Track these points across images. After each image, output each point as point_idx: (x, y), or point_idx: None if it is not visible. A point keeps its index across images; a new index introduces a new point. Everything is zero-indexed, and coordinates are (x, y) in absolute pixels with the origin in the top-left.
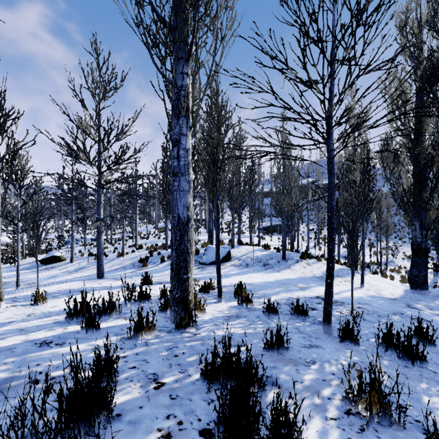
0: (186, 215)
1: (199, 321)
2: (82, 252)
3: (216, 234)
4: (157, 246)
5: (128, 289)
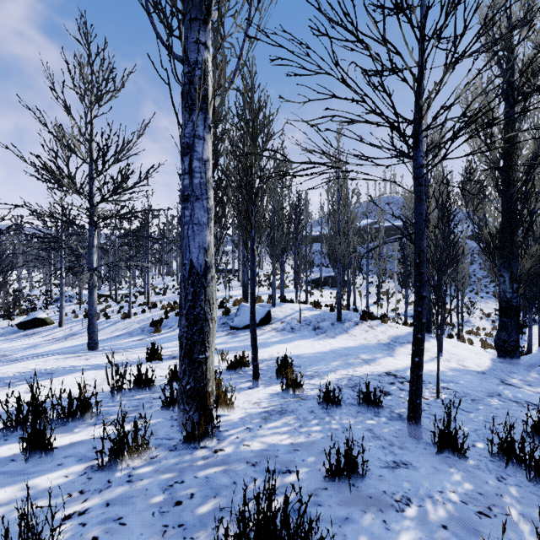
0: (203, 261)
1: (224, 423)
2: (76, 313)
3: (250, 289)
4: (176, 304)
5: (117, 373)
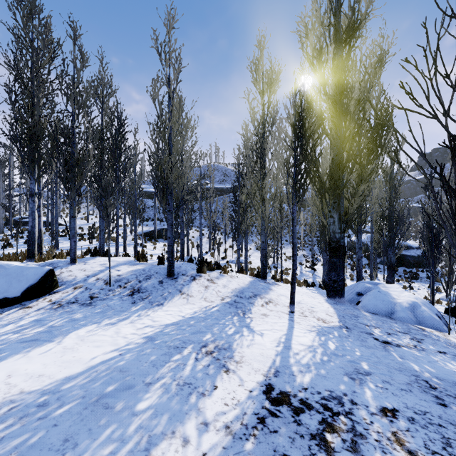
0: None
1: None
2: None
3: None
4: None
5: None
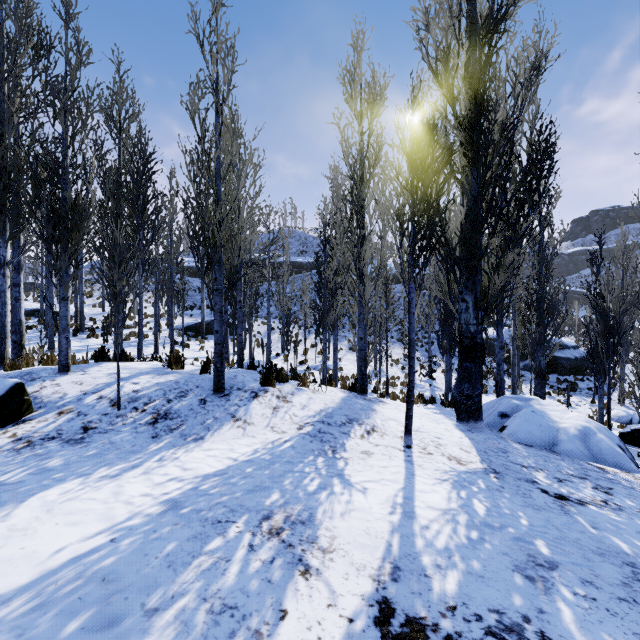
0: None
1: None
2: None
3: None
4: None
5: None
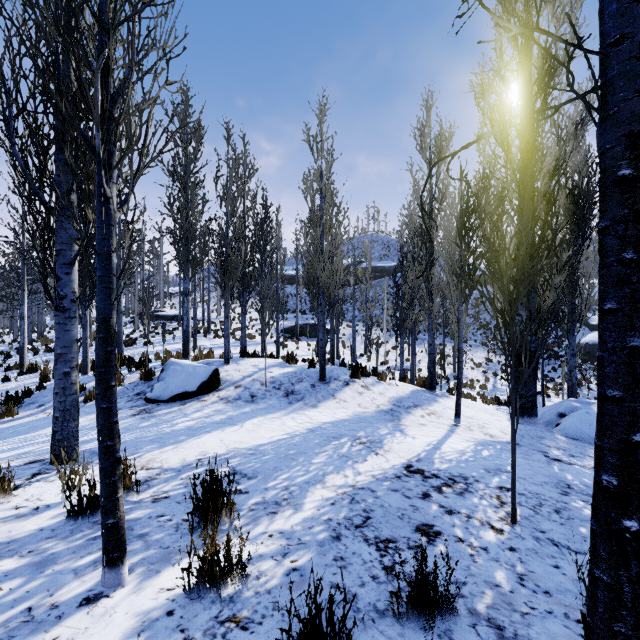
0: None
1: None
2: None
3: (96, 310)
4: None
5: None
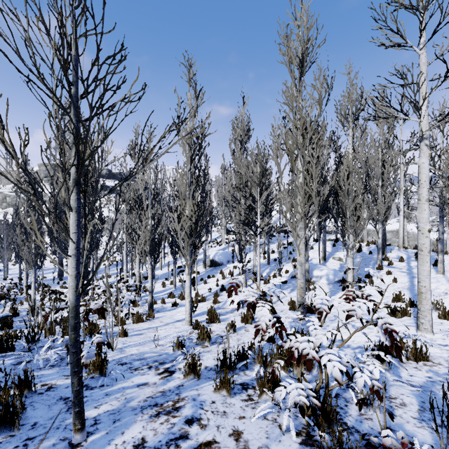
0: None
1: None
2: None
3: None
4: None
5: None
